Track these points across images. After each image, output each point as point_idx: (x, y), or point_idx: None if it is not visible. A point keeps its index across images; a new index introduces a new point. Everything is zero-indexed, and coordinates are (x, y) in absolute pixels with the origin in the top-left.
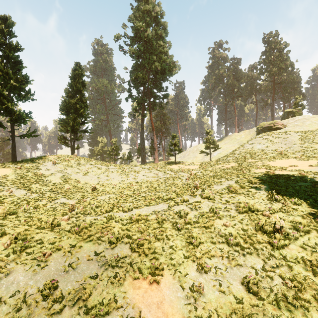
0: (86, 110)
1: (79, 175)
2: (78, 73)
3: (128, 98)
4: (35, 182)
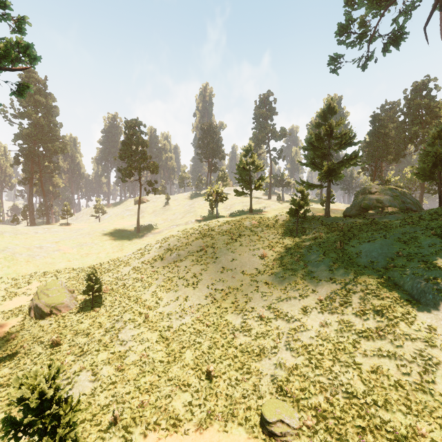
0: None
1: None
2: None
3: (15, 164)
4: None
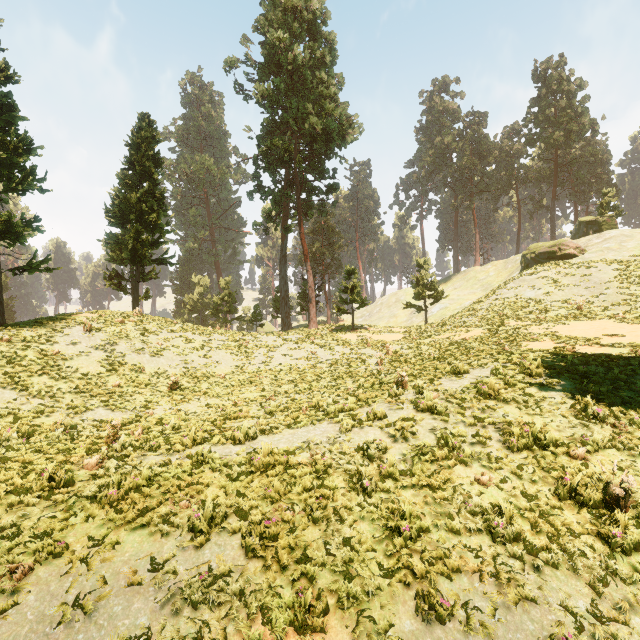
0: (163, 216)
1: (143, 354)
2: (146, 137)
3: (255, 192)
4: (40, 372)
